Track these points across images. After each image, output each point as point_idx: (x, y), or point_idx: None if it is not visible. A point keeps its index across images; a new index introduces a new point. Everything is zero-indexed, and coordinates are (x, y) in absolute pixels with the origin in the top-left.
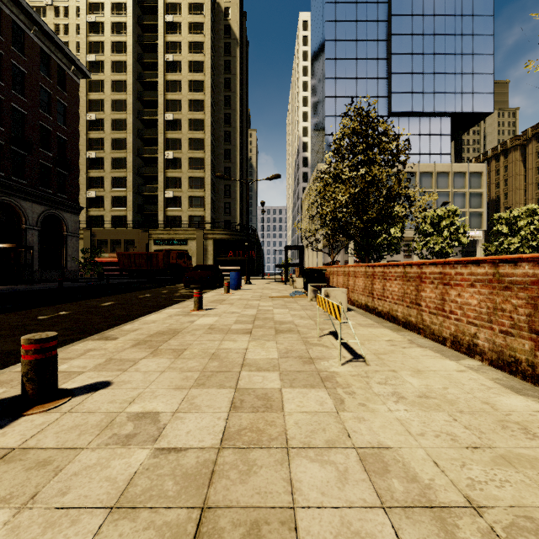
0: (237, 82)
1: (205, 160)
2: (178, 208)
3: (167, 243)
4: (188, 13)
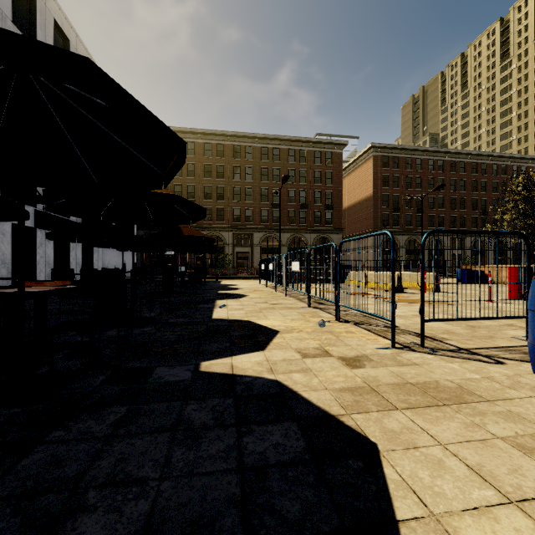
0: None
1: None
2: None
3: None
4: None
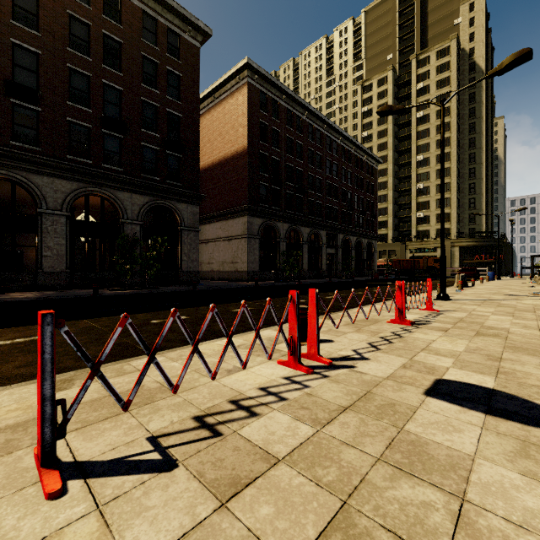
0: (482, 108)
1: (450, 184)
2: (427, 224)
3: (419, 251)
4: (435, 74)
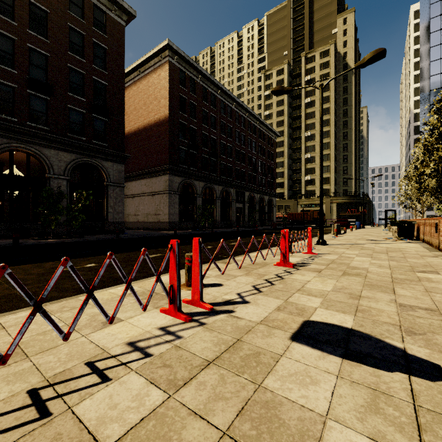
0: (352, 98)
1: (330, 155)
2: (313, 185)
3: (307, 206)
4: (319, 70)
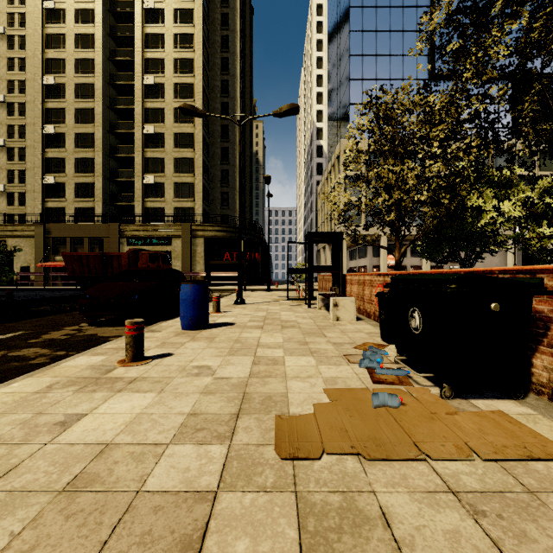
0: (237, 41)
1: (194, 136)
2: (161, 198)
3: (144, 243)
4: None
